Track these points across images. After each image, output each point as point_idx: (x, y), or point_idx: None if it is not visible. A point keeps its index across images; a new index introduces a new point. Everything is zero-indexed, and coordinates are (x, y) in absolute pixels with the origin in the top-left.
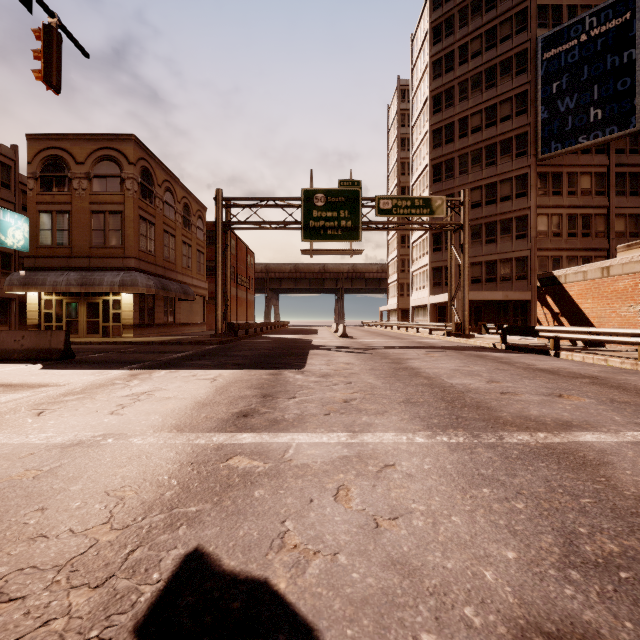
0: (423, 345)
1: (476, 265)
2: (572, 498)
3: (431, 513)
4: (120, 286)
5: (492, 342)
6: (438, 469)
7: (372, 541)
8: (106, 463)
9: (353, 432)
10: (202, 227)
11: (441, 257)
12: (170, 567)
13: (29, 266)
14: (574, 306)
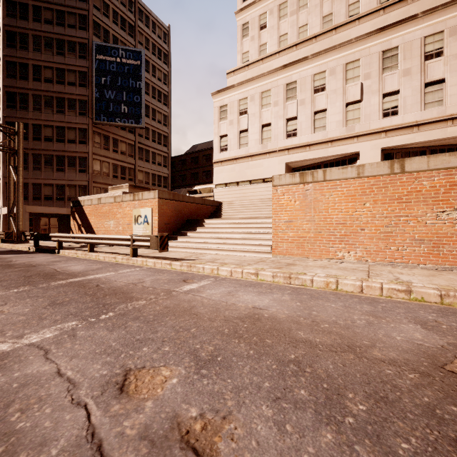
0: None
1: (49, 186)
2: None
3: None
4: None
5: (30, 246)
6: None
7: None
8: None
9: None
10: None
11: None
12: None
13: None
14: (87, 220)
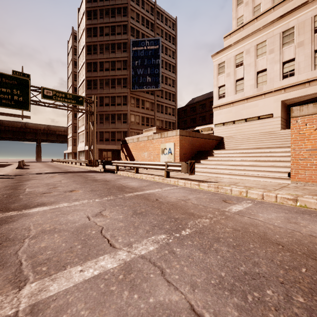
0: (63, 171)
1: (107, 132)
2: None
3: None
4: None
5: (100, 168)
6: None
7: None
8: None
9: None
10: None
11: None
12: None
13: None
14: (130, 152)
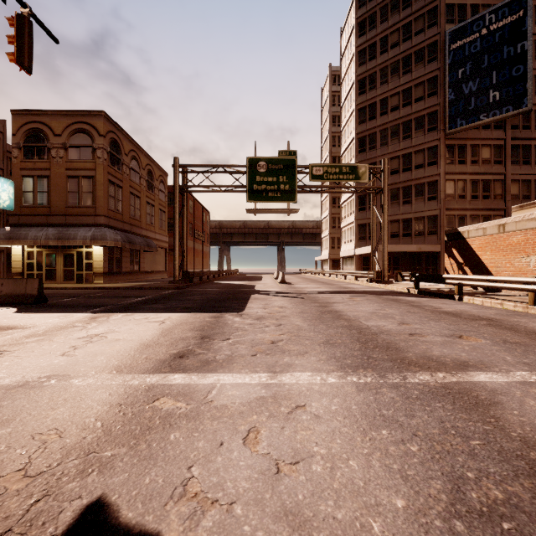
0: (348, 290)
1: (394, 222)
2: (463, 440)
3: (331, 457)
4: (91, 240)
5: (407, 288)
6: (344, 410)
7: (270, 488)
8: (42, 405)
9: (274, 372)
10: (164, 190)
11: (365, 215)
12: (68, 520)
13: (14, 223)
14: (475, 257)
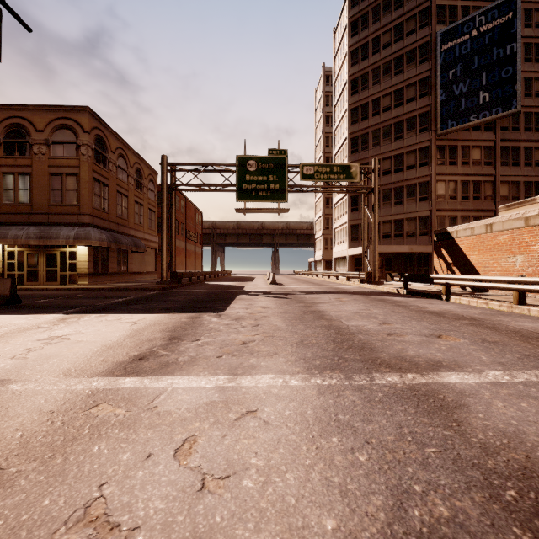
0: (338, 291)
1: (387, 223)
2: (418, 447)
3: (267, 469)
4: (75, 239)
5: (396, 288)
6: (297, 415)
7: (186, 509)
8: None
9: (234, 375)
10: (153, 189)
11: (358, 216)
12: None
13: None
14: (464, 257)
